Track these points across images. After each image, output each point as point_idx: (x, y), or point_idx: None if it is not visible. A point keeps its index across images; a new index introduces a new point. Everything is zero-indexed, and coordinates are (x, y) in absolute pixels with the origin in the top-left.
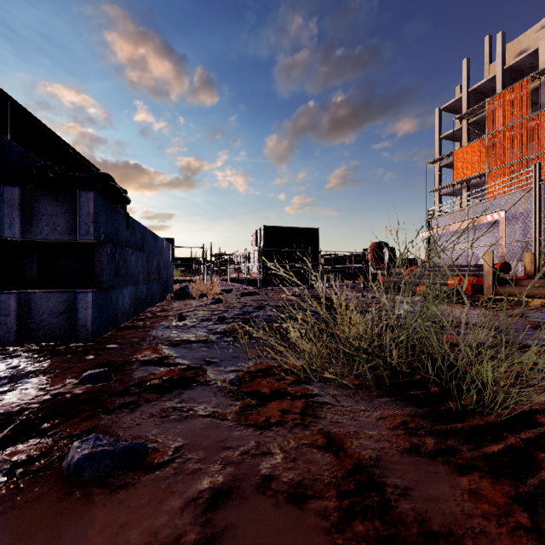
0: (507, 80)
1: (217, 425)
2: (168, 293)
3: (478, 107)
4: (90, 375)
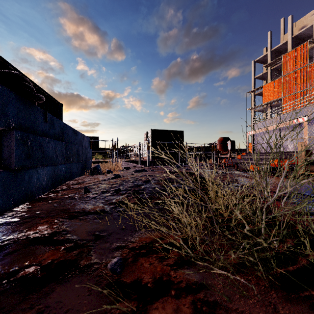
0: (294, 44)
1: None
2: (86, 170)
3: (277, 60)
4: None
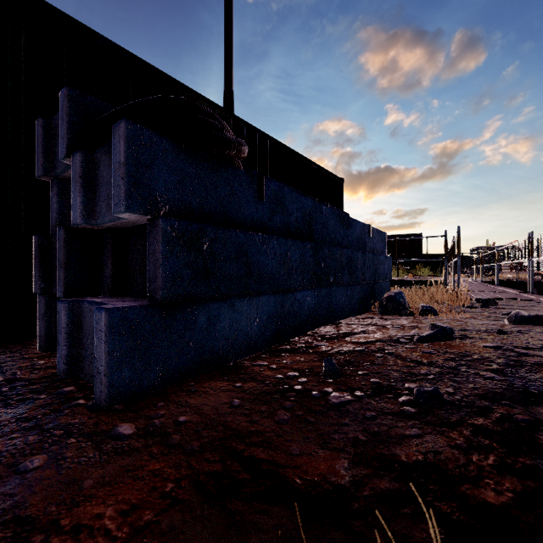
0: None
1: None
2: (375, 301)
3: None
4: None
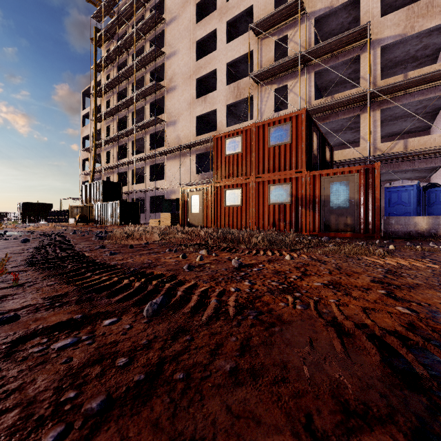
0: None
1: None
2: None
3: None
4: None
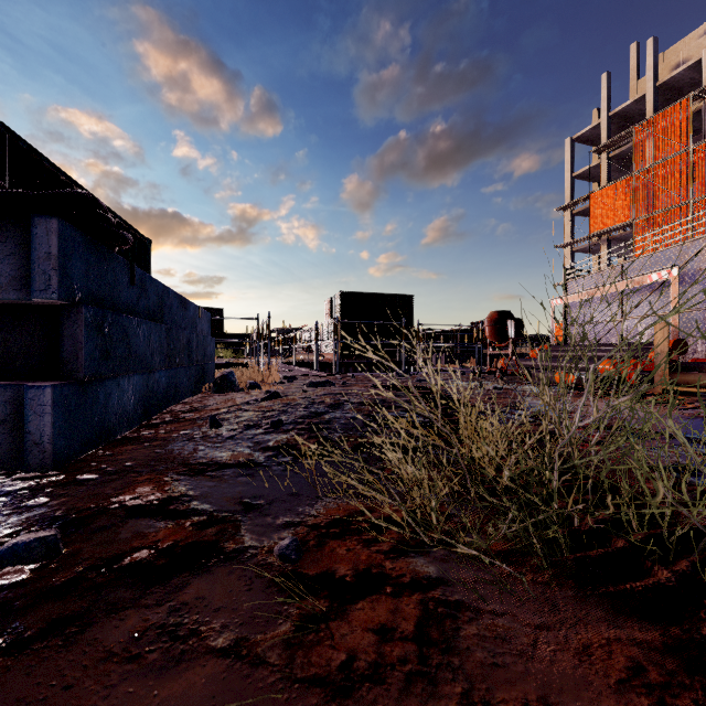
0: (660, 101)
1: (241, 684)
2: (205, 382)
3: (622, 136)
4: (15, 547)
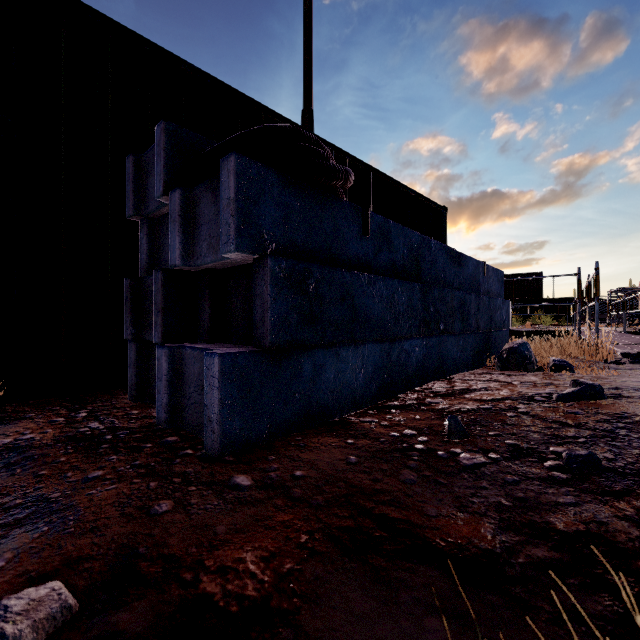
0: None
1: None
2: (491, 354)
3: None
4: None
